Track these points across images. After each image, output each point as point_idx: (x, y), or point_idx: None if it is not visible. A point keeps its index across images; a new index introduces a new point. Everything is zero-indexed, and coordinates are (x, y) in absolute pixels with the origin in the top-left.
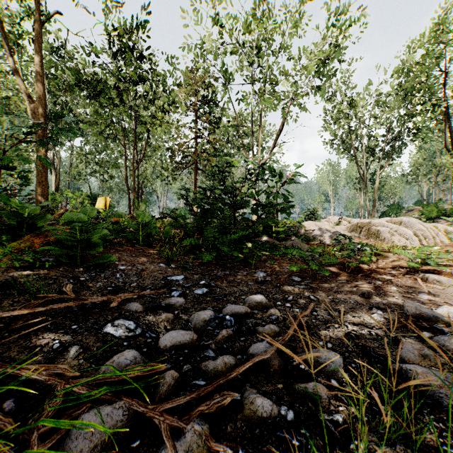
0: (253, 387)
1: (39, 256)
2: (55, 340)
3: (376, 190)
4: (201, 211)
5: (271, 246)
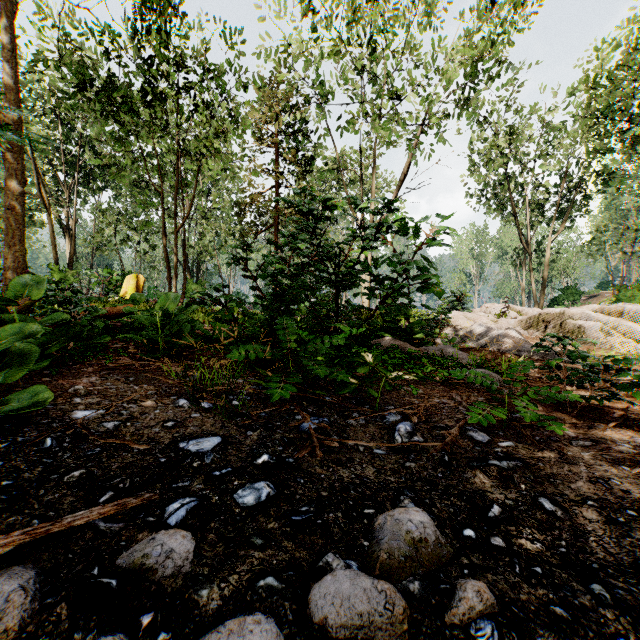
0: None
1: None
2: None
3: (546, 265)
4: (274, 290)
5: (405, 356)
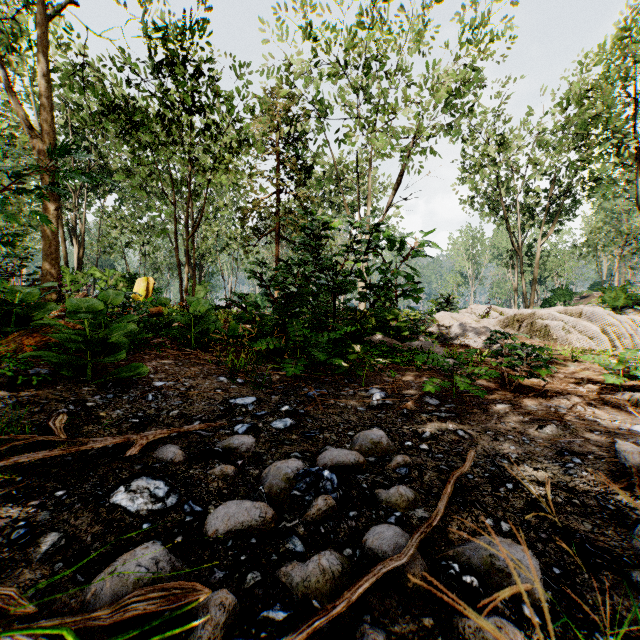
0: (376, 624)
1: (25, 367)
2: (19, 520)
3: (536, 267)
4: (284, 296)
5: (389, 349)
